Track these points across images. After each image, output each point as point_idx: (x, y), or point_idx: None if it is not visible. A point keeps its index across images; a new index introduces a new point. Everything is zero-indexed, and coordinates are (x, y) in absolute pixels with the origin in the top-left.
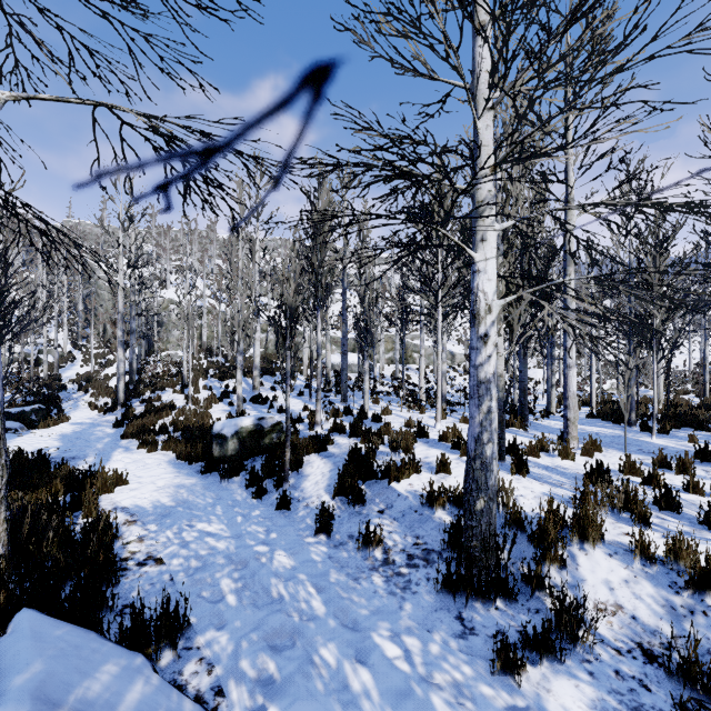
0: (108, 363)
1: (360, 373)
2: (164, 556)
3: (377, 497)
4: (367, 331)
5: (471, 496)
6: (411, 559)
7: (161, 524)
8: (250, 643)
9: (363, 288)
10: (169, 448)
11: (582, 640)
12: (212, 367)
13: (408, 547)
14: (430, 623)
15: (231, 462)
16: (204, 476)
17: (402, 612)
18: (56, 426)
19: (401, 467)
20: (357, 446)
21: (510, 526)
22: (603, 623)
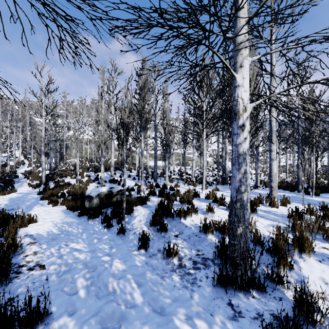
0: (41, 165)
1: (163, 169)
2: (46, 263)
3: (173, 227)
4: (167, 145)
5: (234, 225)
6: (195, 264)
7: (49, 244)
8: (89, 328)
9: (165, 123)
10: (64, 204)
11: (320, 323)
12: (91, 167)
13: (193, 256)
14: (211, 309)
15: (94, 210)
16: (80, 217)
17: (192, 300)
18: (9, 194)
19: (187, 211)
20: (162, 201)
21: (254, 243)
22: (327, 308)
